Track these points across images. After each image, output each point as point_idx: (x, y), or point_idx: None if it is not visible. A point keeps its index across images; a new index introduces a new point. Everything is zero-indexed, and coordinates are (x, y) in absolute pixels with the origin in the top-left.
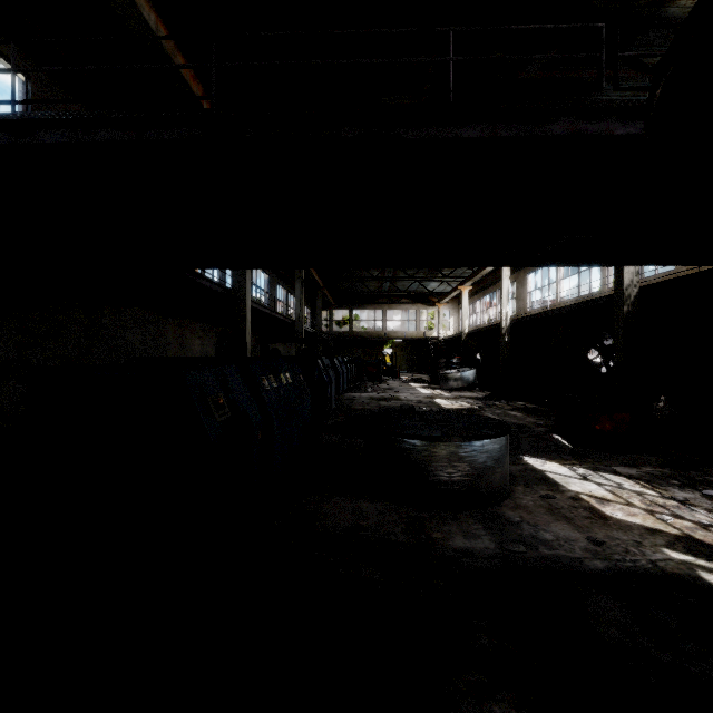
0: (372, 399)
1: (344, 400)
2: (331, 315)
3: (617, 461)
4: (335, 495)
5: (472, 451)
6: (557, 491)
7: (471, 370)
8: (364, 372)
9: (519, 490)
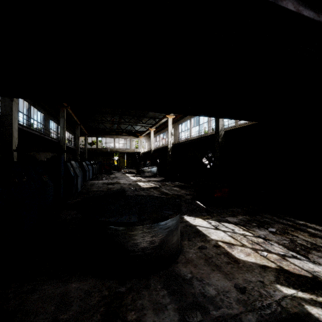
0: (104, 184)
1: (88, 185)
2: (85, 139)
3: (226, 214)
4: (49, 279)
5: (159, 229)
6: (206, 241)
7: (155, 167)
8: (103, 169)
9: (186, 244)
